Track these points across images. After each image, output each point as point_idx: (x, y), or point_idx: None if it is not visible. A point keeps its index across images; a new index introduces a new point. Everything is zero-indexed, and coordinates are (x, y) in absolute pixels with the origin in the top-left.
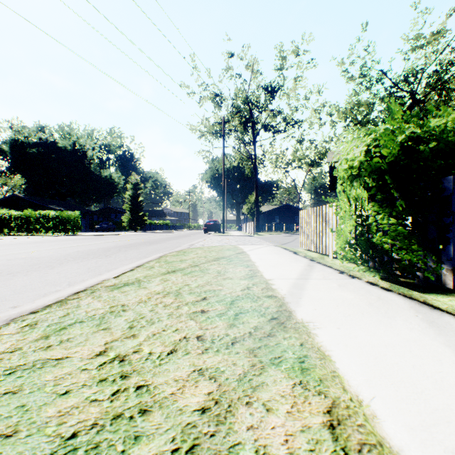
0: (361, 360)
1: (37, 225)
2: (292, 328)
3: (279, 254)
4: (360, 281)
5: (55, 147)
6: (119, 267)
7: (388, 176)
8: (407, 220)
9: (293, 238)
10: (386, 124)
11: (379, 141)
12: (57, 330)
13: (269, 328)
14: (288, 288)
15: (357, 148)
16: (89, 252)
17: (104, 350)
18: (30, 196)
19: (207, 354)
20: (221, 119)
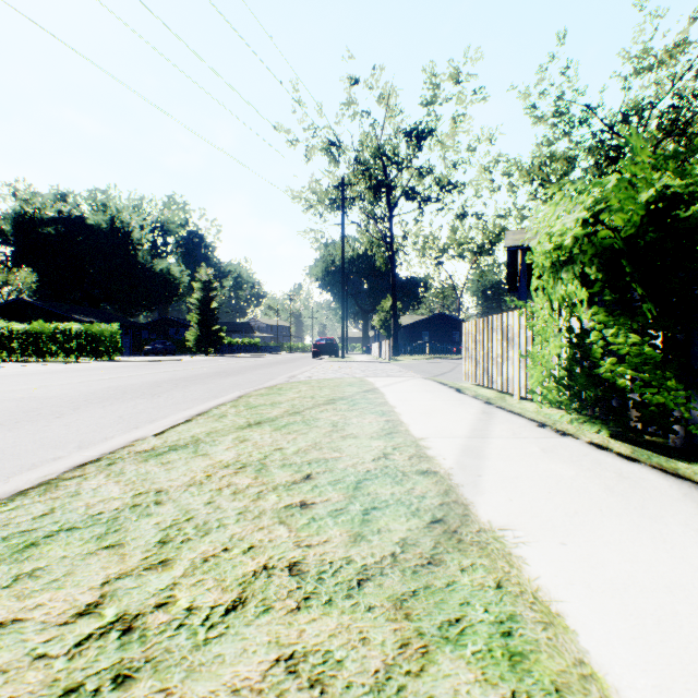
0: (630, 627)
1: (52, 346)
2: (474, 543)
3: (432, 393)
4: (578, 441)
5: (82, 225)
6: (170, 415)
7: (625, 261)
8: (656, 337)
9: (451, 366)
10: (621, 171)
11: (609, 201)
12: (18, 550)
13: (429, 545)
14: (455, 456)
15: (568, 214)
16: (126, 388)
17: (97, 600)
18: (43, 301)
19: (307, 612)
20: (339, 182)
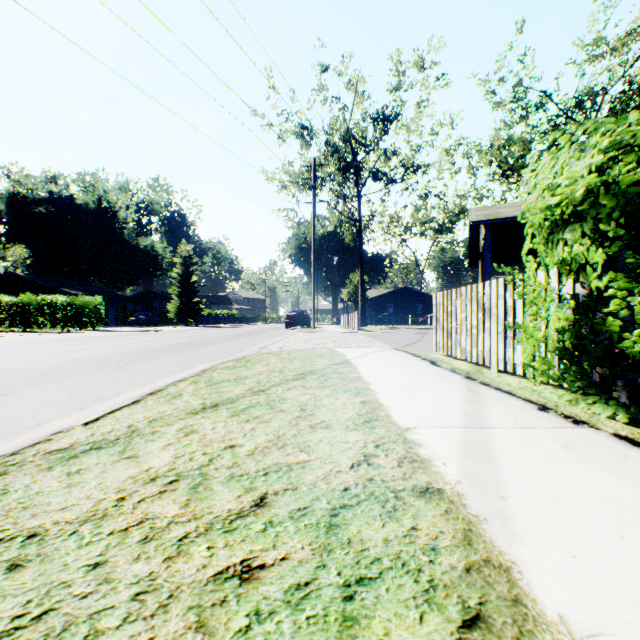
0: None
1: (40, 317)
2: None
3: (406, 366)
4: (600, 433)
5: (71, 205)
6: (125, 391)
7: None
8: None
9: (417, 336)
10: None
11: (638, 140)
12: None
13: None
14: (457, 460)
15: (577, 161)
16: (94, 359)
17: None
18: (34, 275)
19: None
20: (310, 164)
